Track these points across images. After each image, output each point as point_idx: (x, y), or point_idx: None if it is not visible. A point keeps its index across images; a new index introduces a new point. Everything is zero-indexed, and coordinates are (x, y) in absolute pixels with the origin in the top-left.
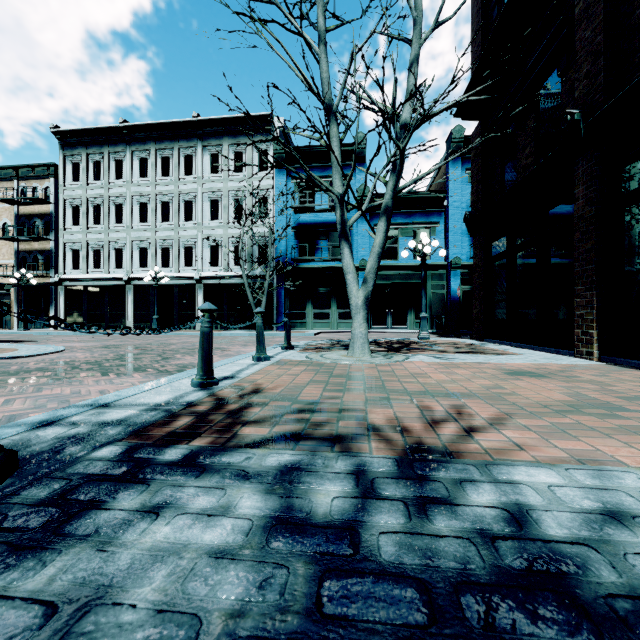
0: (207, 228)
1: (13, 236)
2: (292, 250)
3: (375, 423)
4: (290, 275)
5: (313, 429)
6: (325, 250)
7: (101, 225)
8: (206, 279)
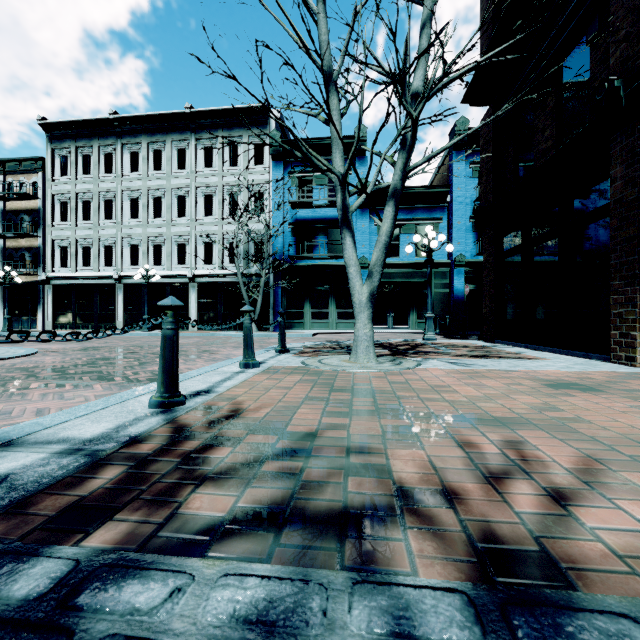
0: (201, 224)
1: None
2: (289, 247)
3: (403, 480)
4: (287, 273)
5: (306, 494)
6: (323, 247)
7: (90, 221)
8: (200, 277)
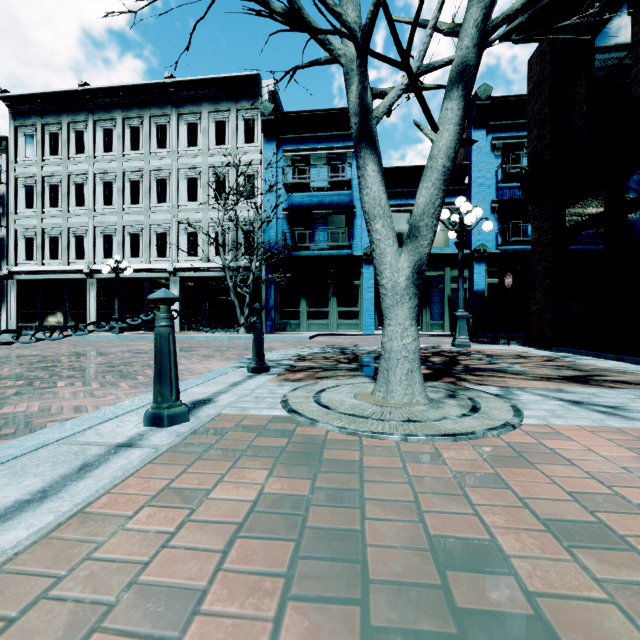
0: (183, 211)
1: None
2: (283, 237)
3: None
4: (281, 266)
5: None
6: (323, 236)
7: (59, 208)
8: (182, 271)
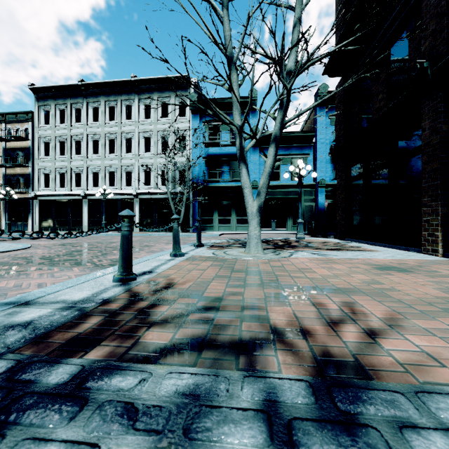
0: (142, 158)
1: (1, 164)
2: (203, 174)
3: (277, 324)
4: (202, 192)
5: (216, 332)
6: (227, 174)
7: (65, 156)
8: (141, 195)
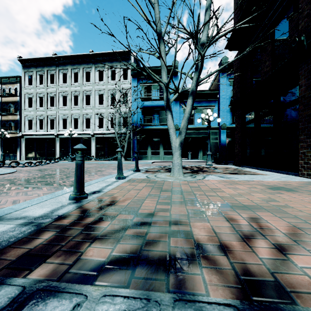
0: (97, 109)
1: None
2: (140, 120)
3: (199, 239)
4: (139, 132)
5: (149, 247)
6: (157, 120)
7: (43, 107)
8: (96, 134)
